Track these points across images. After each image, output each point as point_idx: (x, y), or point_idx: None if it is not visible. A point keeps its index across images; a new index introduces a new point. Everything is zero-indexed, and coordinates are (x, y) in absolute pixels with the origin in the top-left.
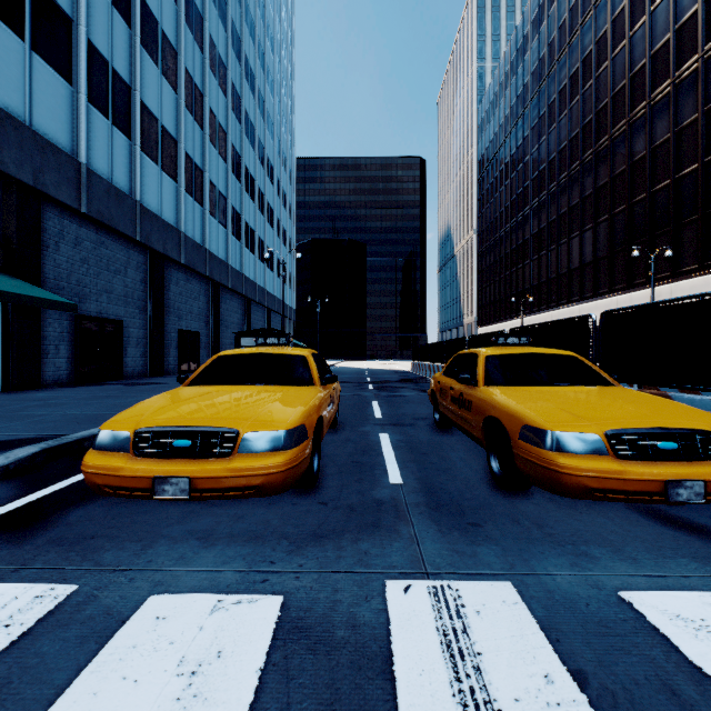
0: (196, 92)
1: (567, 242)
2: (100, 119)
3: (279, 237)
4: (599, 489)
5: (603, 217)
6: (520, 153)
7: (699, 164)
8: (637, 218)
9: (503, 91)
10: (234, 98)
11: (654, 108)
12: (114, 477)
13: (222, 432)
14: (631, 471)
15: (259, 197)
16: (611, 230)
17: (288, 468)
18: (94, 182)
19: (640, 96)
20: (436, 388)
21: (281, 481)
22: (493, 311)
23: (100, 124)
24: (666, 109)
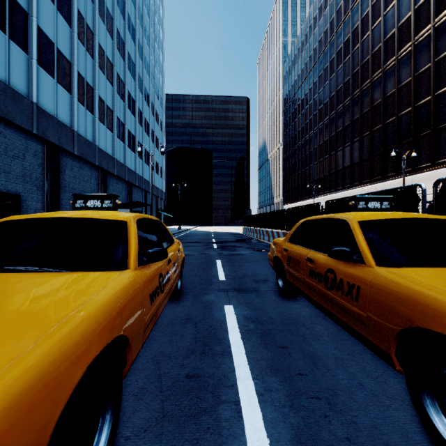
0: (87, 30)
1: (342, 149)
2: None
3: (153, 142)
4: None
5: (366, 133)
6: (311, 93)
7: (431, 97)
8: (389, 133)
9: (300, 53)
10: (119, 41)
11: (401, 61)
12: None
13: None
14: None
15: (138, 113)
16: (371, 141)
17: None
18: None
19: (391, 53)
20: (281, 255)
21: None
22: (294, 194)
23: None
24: (408, 61)
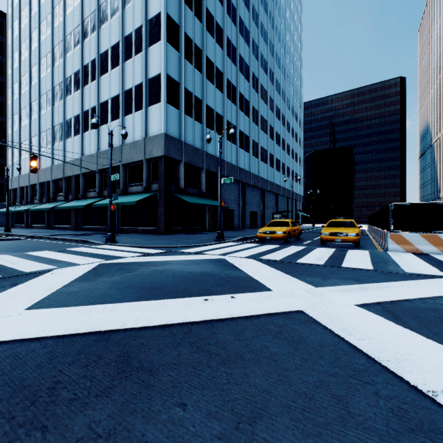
0: (255, 112)
1: None
2: (229, 143)
3: (293, 158)
4: (326, 240)
5: None
6: None
7: None
8: None
9: None
10: (271, 103)
11: None
12: (261, 236)
13: (274, 231)
14: (330, 237)
15: (282, 143)
16: None
17: (282, 236)
18: (228, 165)
19: None
20: None
21: (281, 238)
22: None
23: (229, 145)
24: None
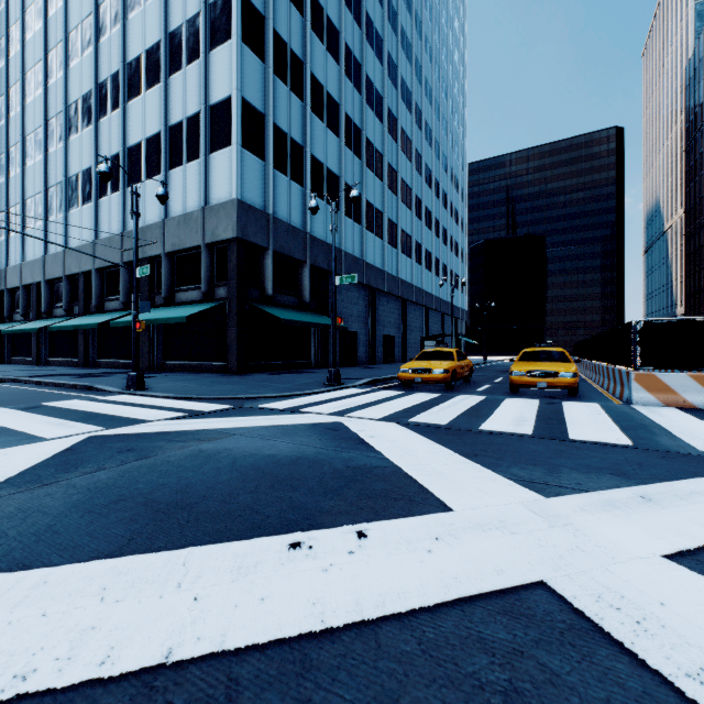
0: (393, 173)
1: None
2: (349, 221)
3: (452, 251)
4: (521, 384)
5: None
6: None
7: None
8: None
9: None
10: (417, 159)
11: None
12: (406, 377)
13: (428, 369)
14: (528, 380)
15: (435, 225)
16: None
17: (443, 378)
18: (347, 258)
19: None
20: None
21: (442, 380)
22: (703, 301)
23: (349, 225)
24: None
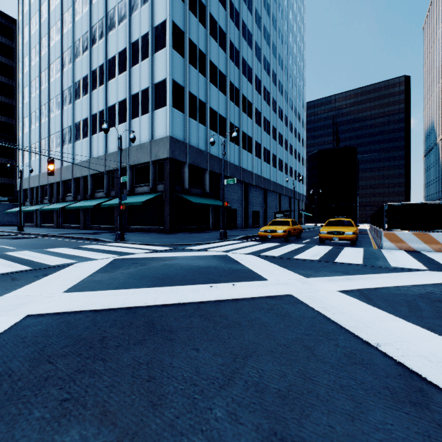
0: (258, 114)
1: None
2: (232, 144)
3: (296, 158)
4: (324, 238)
5: None
6: None
7: None
8: None
9: None
10: (273, 104)
11: None
12: (262, 235)
13: (274, 230)
14: (328, 236)
15: (285, 143)
16: None
17: (283, 235)
18: (231, 166)
19: None
20: None
21: (282, 236)
22: None
23: (232, 146)
24: None
